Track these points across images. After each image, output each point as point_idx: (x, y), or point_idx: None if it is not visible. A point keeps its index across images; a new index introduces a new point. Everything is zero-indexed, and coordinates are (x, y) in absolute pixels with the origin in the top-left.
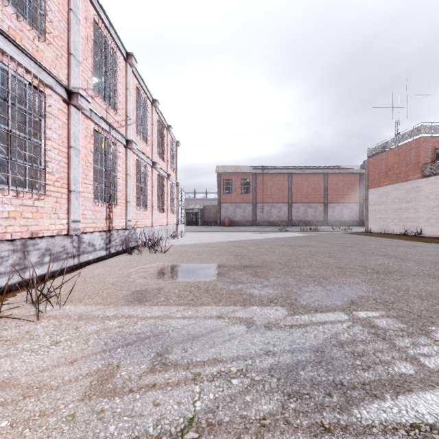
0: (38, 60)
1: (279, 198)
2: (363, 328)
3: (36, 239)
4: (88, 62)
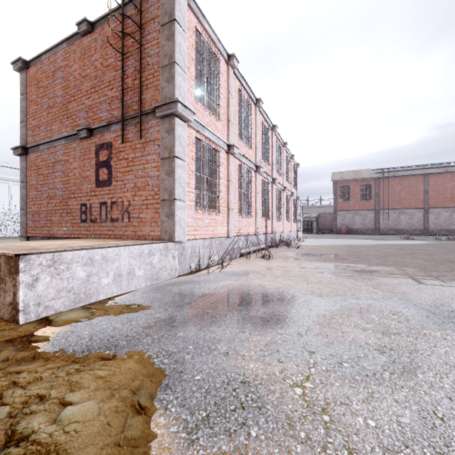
0: (249, 159)
1: (410, 203)
2: (398, 270)
3: (248, 236)
4: (260, 145)
